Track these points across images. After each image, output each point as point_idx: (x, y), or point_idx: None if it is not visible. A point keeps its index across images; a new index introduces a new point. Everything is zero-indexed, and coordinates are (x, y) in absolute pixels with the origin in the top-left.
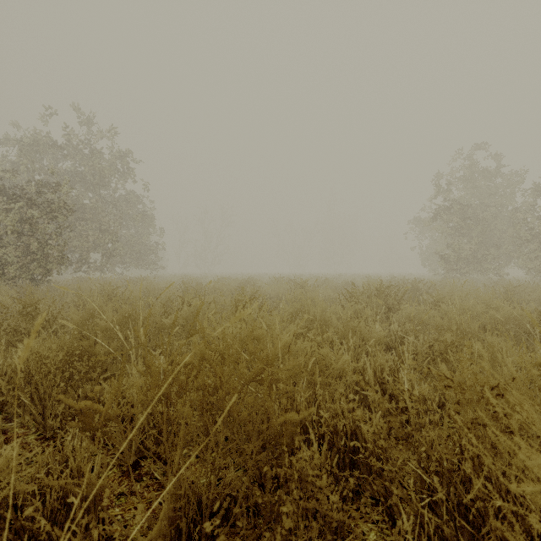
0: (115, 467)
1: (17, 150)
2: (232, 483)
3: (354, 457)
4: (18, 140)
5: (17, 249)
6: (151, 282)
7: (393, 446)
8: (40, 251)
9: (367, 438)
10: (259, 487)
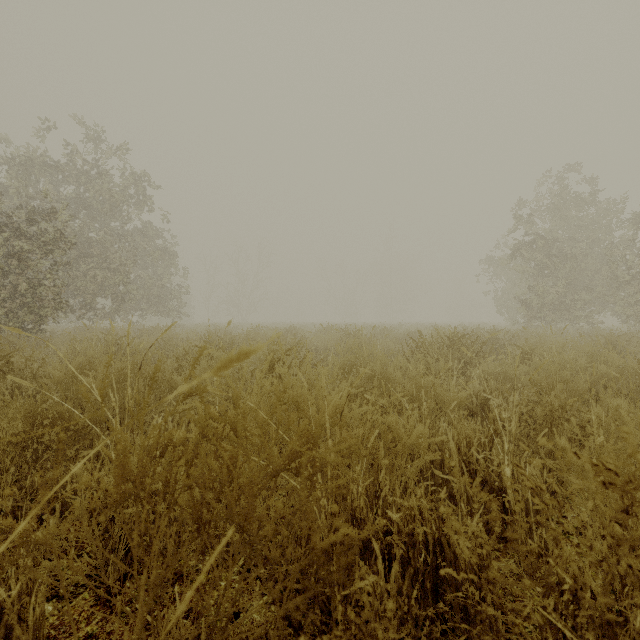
0: (87, 589)
1: (6, 170)
2: (250, 638)
3: (448, 595)
4: (7, 159)
5: (2, 291)
6: (169, 332)
7: (514, 581)
8: (31, 293)
9: (458, 551)
10: (294, 632)
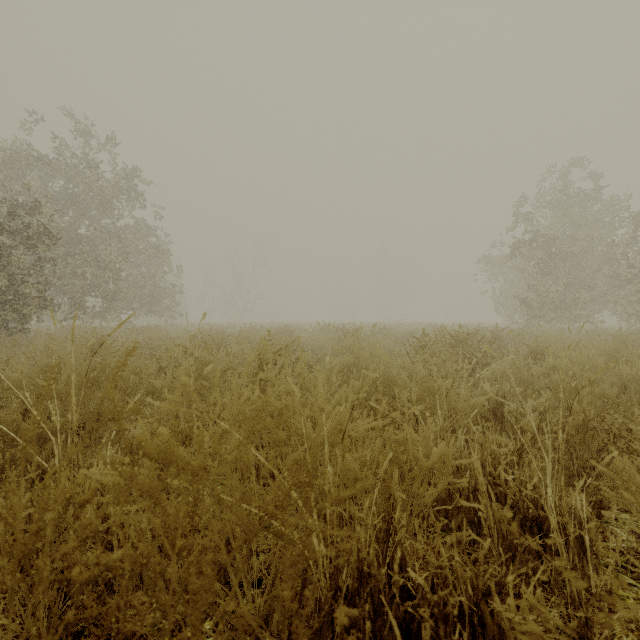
0: None
1: None
2: None
3: None
4: None
5: None
6: (159, 331)
7: None
8: (13, 290)
9: (506, 624)
10: None
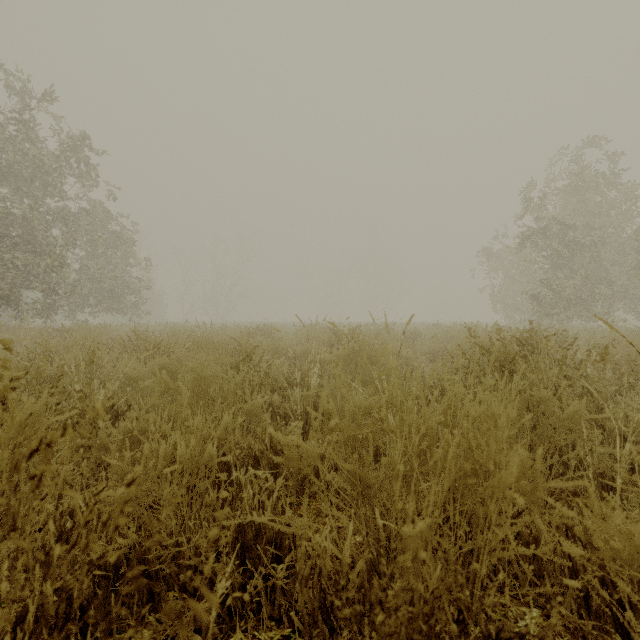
0: None
1: None
2: None
3: None
4: None
5: None
6: (85, 332)
7: None
8: None
9: None
10: None
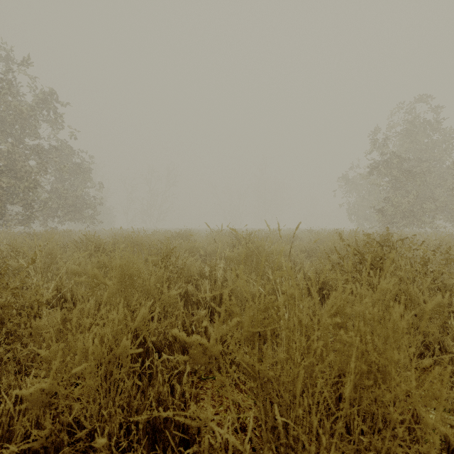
0: None
1: None
2: None
3: None
4: None
5: None
6: (50, 236)
7: None
8: None
9: None
10: None
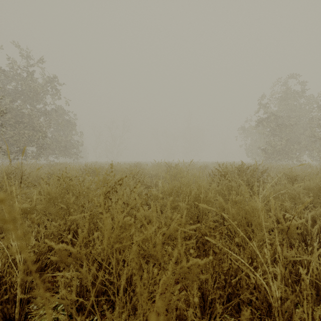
0: None
1: None
2: None
3: None
4: None
5: None
6: (63, 165)
7: None
8: None
9: None
10: None
